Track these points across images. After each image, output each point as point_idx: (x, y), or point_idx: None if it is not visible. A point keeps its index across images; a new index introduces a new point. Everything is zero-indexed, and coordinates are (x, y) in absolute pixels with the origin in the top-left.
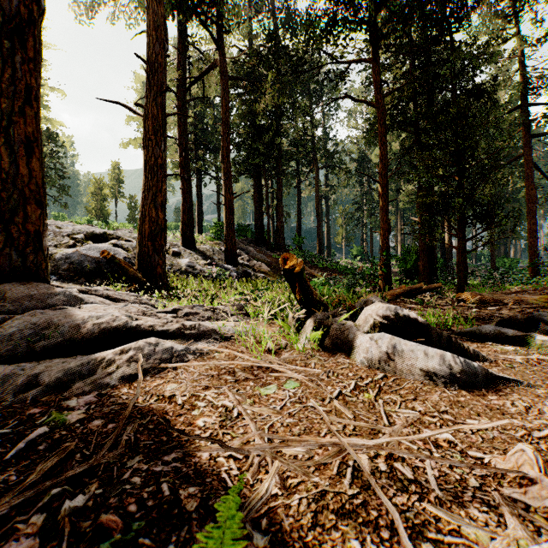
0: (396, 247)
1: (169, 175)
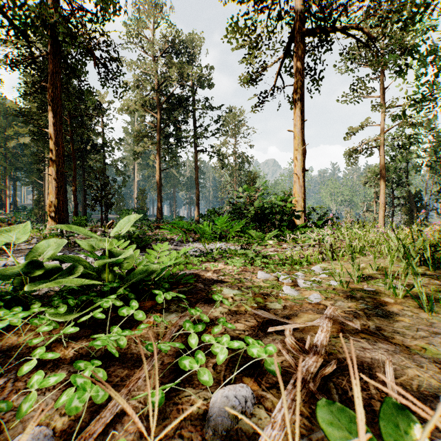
0: (5, 199)
1: None
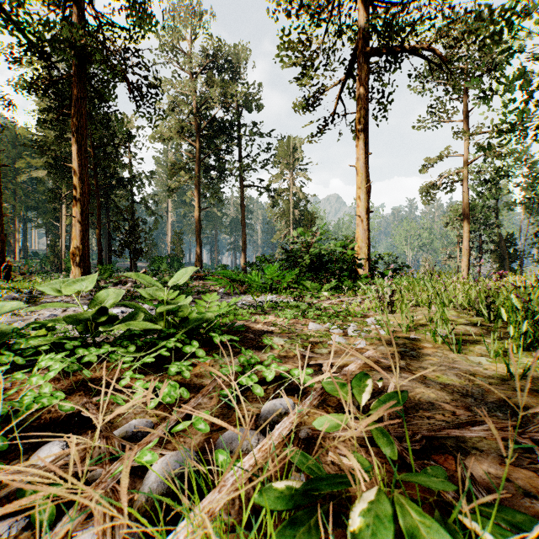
0: (14, 244)
1: (7, 214)
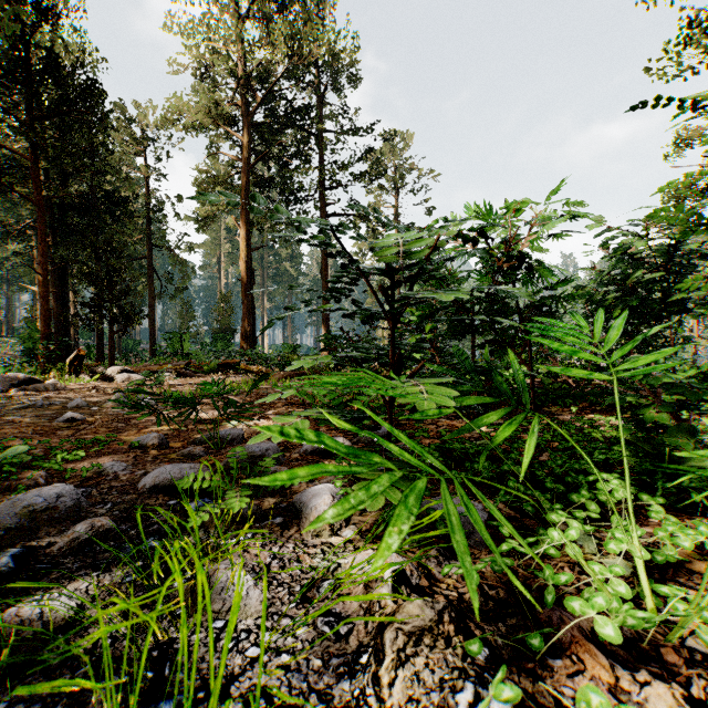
0: None
1: None
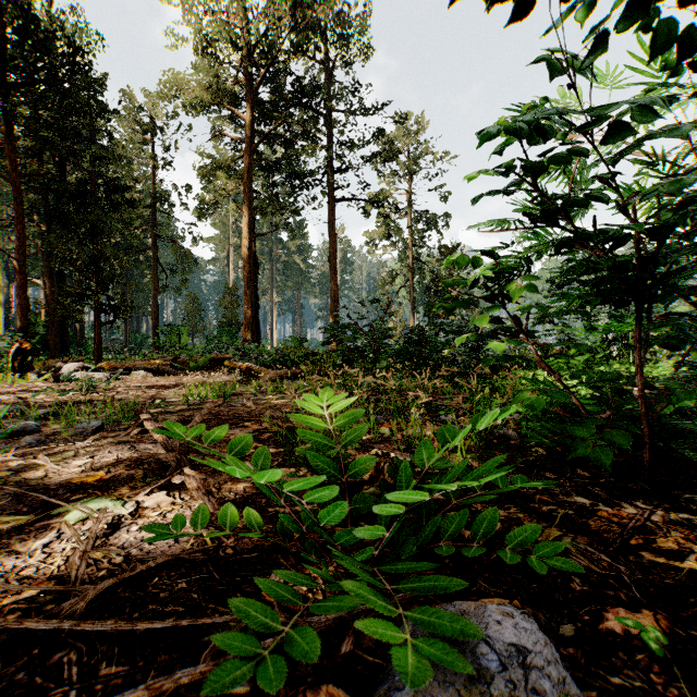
0: None
1: None
